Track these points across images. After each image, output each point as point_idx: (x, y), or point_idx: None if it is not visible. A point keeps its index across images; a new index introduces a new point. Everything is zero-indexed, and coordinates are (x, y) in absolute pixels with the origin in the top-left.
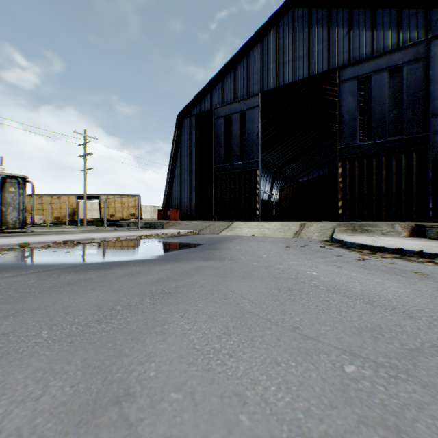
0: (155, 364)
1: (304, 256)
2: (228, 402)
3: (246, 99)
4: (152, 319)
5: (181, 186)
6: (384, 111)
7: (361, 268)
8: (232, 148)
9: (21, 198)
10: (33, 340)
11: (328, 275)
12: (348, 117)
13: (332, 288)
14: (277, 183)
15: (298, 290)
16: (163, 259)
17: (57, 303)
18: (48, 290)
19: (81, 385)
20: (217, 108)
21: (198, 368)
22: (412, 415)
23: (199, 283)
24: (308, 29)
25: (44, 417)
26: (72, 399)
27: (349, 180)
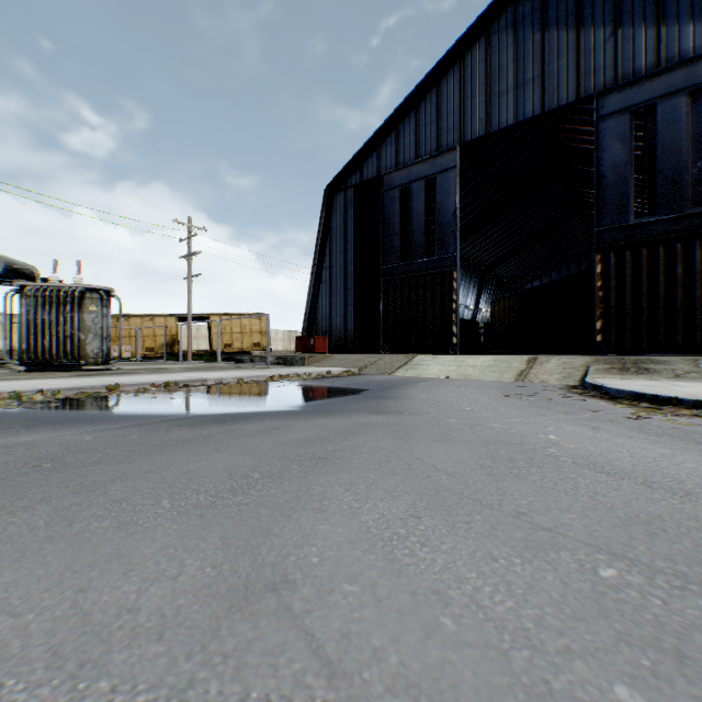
0: (318, 548)
1: (535, 411)
2: (423, 601)
3: (435, 157)
4: (306, 492)
5: (330, 299)
6: (679, 164)
7: (634, 431)
8: (412, 237)
9: (105, 321)
10: (152, 510)
11: (576, 440)
12: (612, 177)
13: (581, 460)
14: (487, 292)
15: (525, 461)
16: (310, 410)
17: (173, 466)
18: (157, 449)
19: (224, 567)
20: (389, 174)
21: (377, 557)
22: None
23: (368, 446)
24: (541, 33)
25: (186, 599)
26: (217, 581)
27: (614, 284)
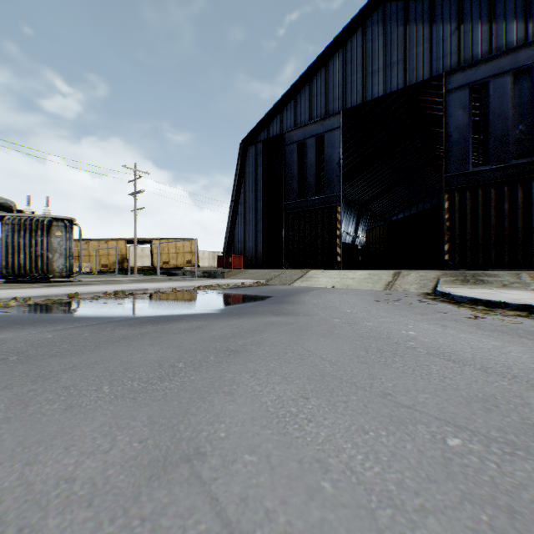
0: (225, 425)
1: (399, 313)
2: (308, 468)
3: (324, 119)
4: (219, 378)
5: (244, 227)
6: (506, 127)
7: (473, 328)
8: (307, 180)
9: (68, 243)
10: (94, 395)
11: (429, 335)
12: (456, 136)
13: (433, 351)
14: (363, 222)
15: (390, 352)
16: (227, 313)
17: (115, 358)
18: (103, 344)
19: (148, 441)
20: (289, 132)
21: (273, 431)
22: (530, 496)
23: (270, 341)
24: (403, 27)
25: (115, 470)
26: (142, 454)
27: (458, 217)
